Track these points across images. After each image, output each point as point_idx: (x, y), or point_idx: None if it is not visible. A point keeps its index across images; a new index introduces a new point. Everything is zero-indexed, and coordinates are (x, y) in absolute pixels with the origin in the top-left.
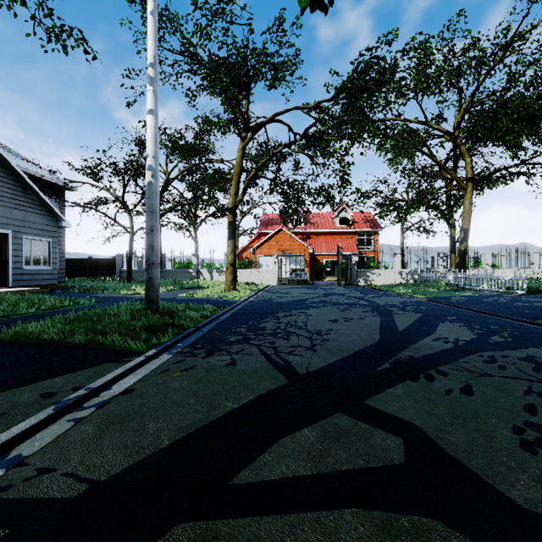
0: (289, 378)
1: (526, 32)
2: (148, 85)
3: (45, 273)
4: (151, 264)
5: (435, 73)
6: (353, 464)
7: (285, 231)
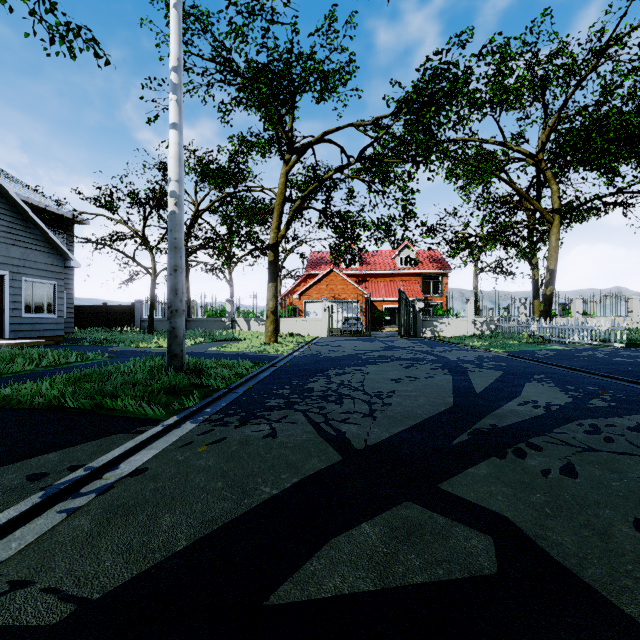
0: (343, 455)
1: (624, 35)
2: (171, 94)
3: (49, 323)
4: (174, 311)
5: (516, 84)
6: (430, 575)
7: (337, 273)
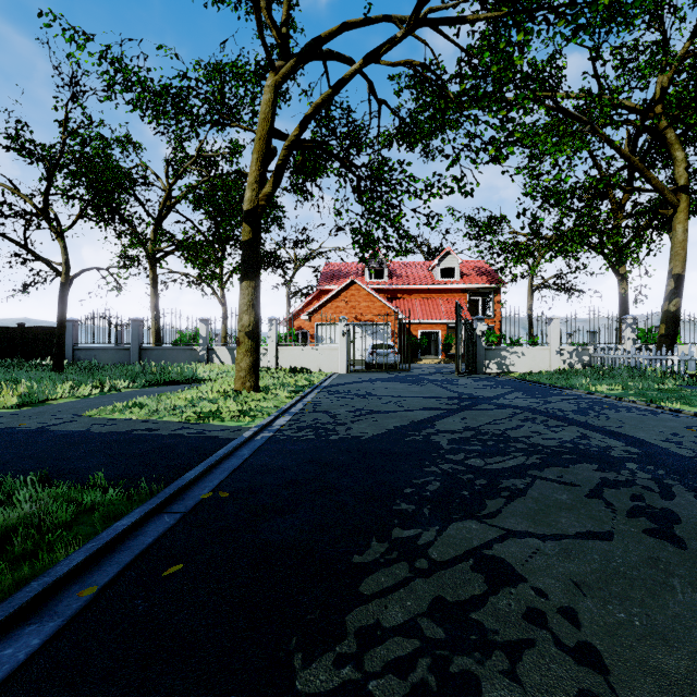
0: None
1: None
2: None
3: None
4: None
5: None
6: None
7: (360, 285)
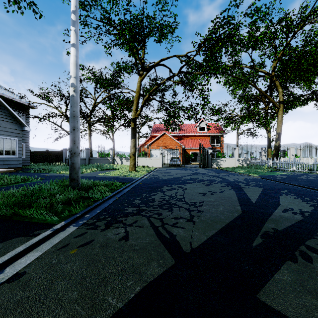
0: (175, 258)
1: None
2: (71, 26)
3: (13, 160)
4: (73, 153)
5: (261, 35)
6: None
7: (167, 134)
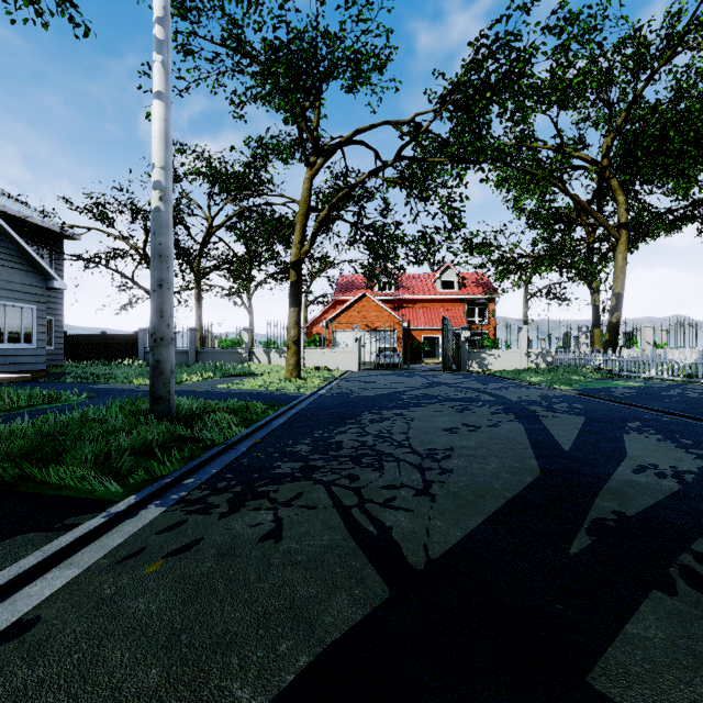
0: (391, 583)
1: None
2: (154, 54)
3: (27, 355)
4: (158, 340)
5: (578, 77)
6: None
7: (370, 298)
